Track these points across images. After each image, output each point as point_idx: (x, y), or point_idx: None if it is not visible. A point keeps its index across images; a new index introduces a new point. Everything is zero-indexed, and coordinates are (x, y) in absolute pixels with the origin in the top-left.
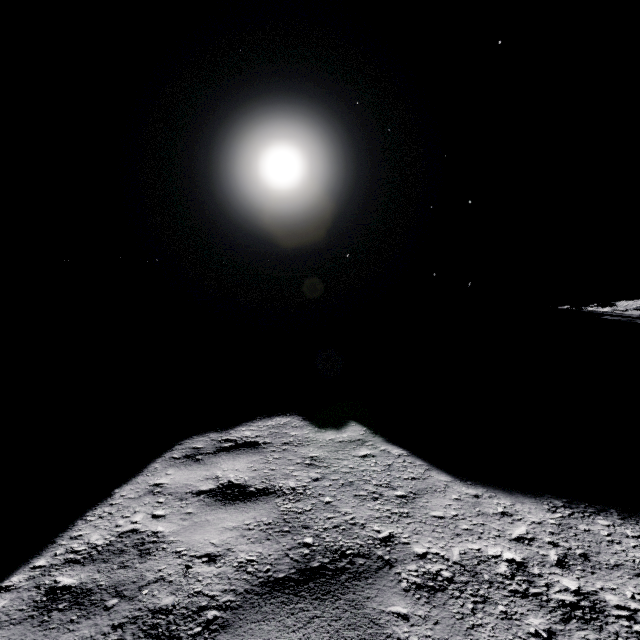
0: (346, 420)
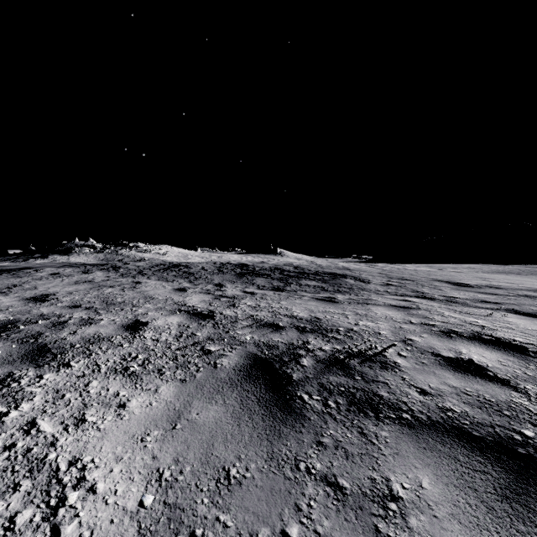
0: None
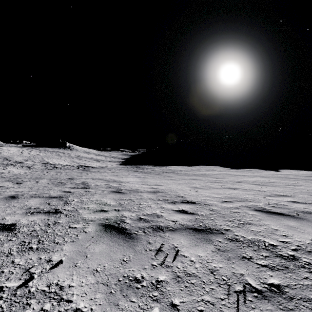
0: (295, 170)
